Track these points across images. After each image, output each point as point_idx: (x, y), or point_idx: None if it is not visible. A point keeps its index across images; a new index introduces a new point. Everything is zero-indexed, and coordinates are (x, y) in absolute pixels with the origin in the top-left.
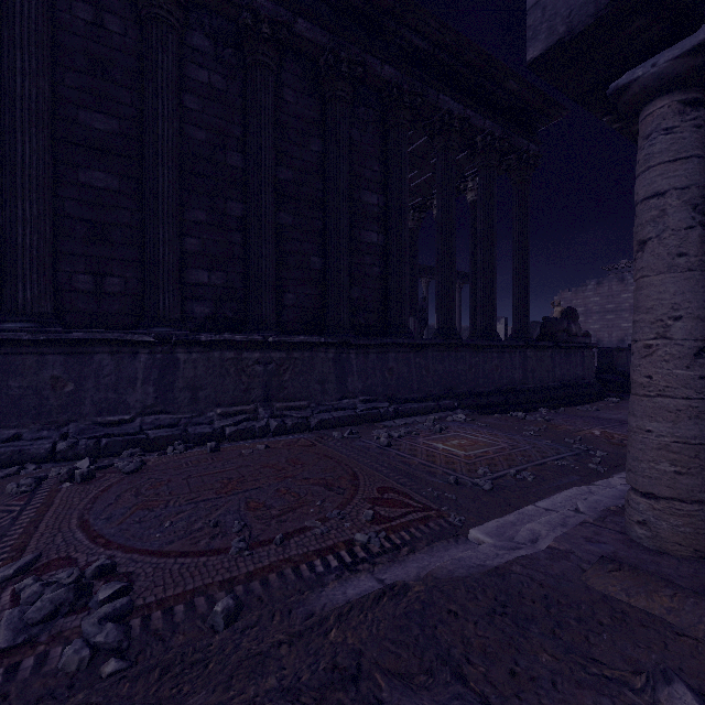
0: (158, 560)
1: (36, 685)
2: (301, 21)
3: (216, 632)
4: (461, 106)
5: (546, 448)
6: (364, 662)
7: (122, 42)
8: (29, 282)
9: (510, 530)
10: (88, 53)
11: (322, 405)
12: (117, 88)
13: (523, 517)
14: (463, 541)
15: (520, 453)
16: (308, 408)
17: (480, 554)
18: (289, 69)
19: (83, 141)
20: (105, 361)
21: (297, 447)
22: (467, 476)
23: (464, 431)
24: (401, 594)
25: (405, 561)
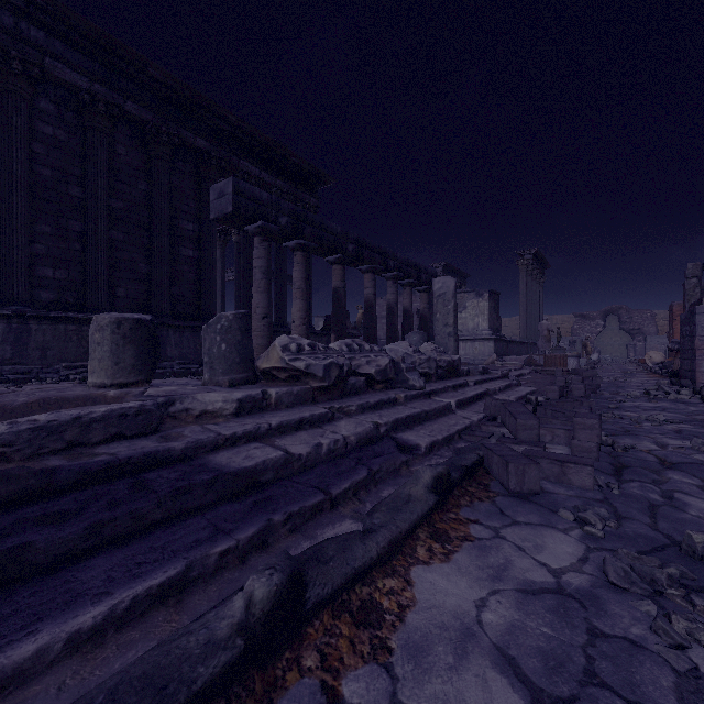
0: None
1: None
2: (130, 103)
3: None
4: (257, 169)
5: None
6: None
7: None
8: None
9: None
10: None
11: None
12: None
13: None
14: None
15: None
16: None
17: None
18: (121, 131)
19: None
20: None
21: None
22: None
23: None
24: None
25: None
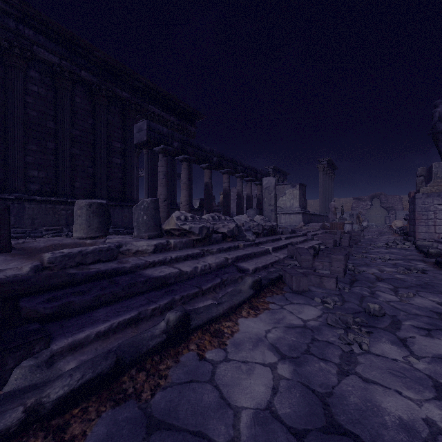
0: None
1: None
2: (83, 72)
3: None
4: (159, 110)
5: None
6: None
7: None
8: None
9: None
10: None
11: None
12: None
13: None
14: None
15: None
16: None
17: None
18: (77, 88)
19: None
20: None
21: None
22: None
23: None
24: None
25: None
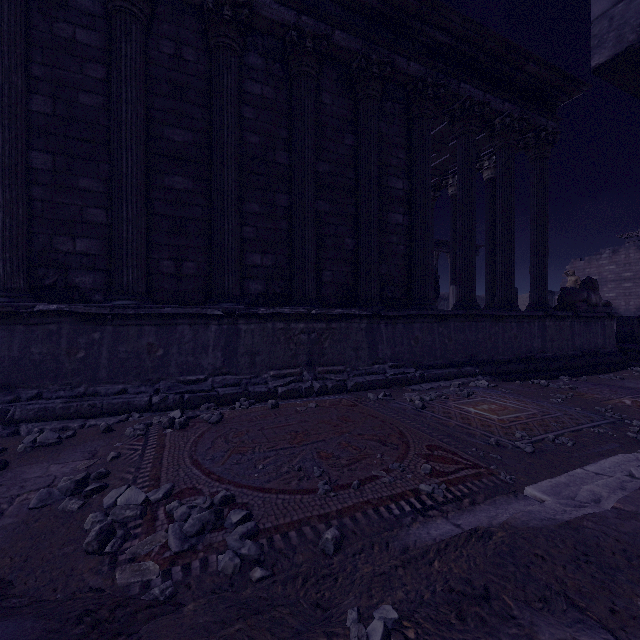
0: (263, 494)
1: (207, 581)
2: (338, 32)
3: (326, 555)
4: (480, 92)
5: (578, 416)
6: (488, 586)
7: (195, 68)
8: (131, 268)
9: (565, 490)
10: (171, 80)
11: (356, 370)
12: (191, 107)
13: (575, 479)
14: (522, 497)
15: (553, 419)
16: (345, 372)
17: (548, 509)
18: (326, 75)
19: (167, 152)
20: (185, 331)
21: (343, 407)
22: (506, 439)
23: (490, 396)
24: (486, 537)
25: (473, 510)
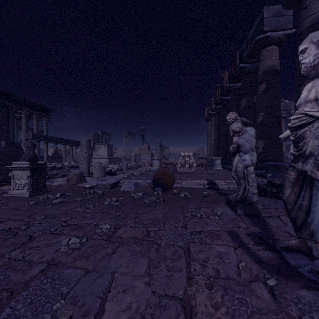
0: None
1: None
2: None
3: None
4: (29, 109)
5: None
6: None
7: None
8: None
9: None
10: None
11: None
12: None
13: None
14: None
15: None
16: None
17: None
18: None
19: None
20: None
21: None
22: None
23: None
24: None
25: None
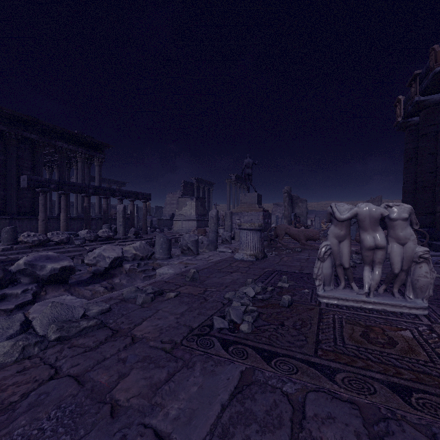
0: None
1: None
2: None
3: None
4: (67, 144)
5: None
6: None
7: None
8: None
9: None
10: None
11: None
12: None
13: None
14: None
15: None
16: None
17: None
18: None
19: None
20: None
21: None
22: None
23: None
24: None
25: None
